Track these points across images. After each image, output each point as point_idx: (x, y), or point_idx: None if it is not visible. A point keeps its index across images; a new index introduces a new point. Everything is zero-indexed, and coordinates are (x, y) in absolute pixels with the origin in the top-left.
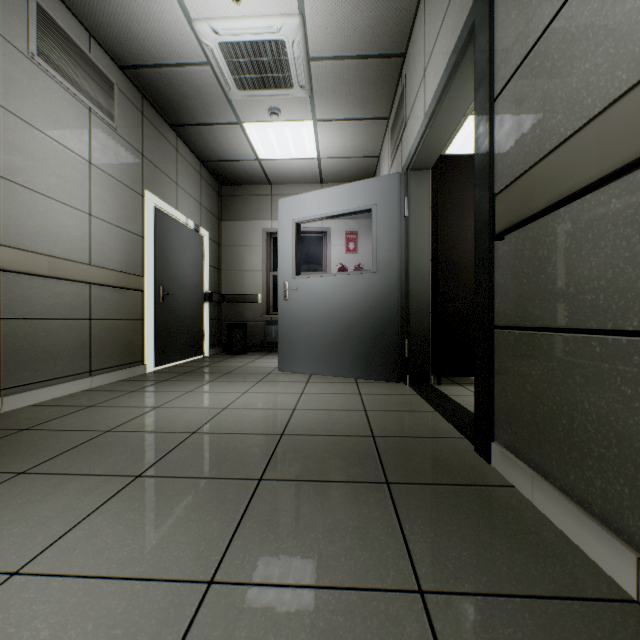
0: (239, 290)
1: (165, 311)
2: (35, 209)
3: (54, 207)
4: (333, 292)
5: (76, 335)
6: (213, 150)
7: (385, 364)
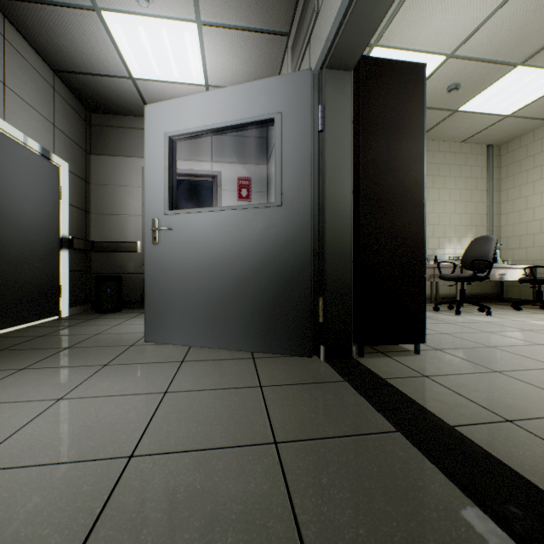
0: (113, 237)
1: None
2: None
3: None
4: (221, 233)
5: None
6: (67, 53)
7: (293, 332)
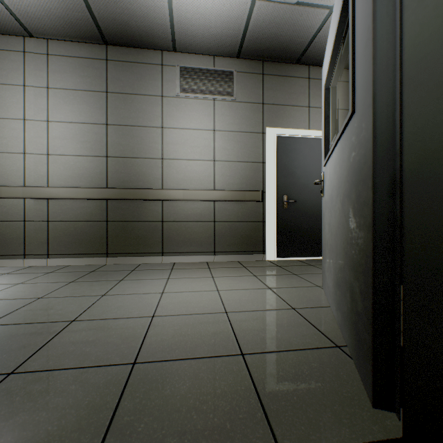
0: None
1: (290, 215)
2: (180, 168)
3: (190, 164)
4: (334, 175)
5: (204, 230)
6: None
7: (360, 335)
